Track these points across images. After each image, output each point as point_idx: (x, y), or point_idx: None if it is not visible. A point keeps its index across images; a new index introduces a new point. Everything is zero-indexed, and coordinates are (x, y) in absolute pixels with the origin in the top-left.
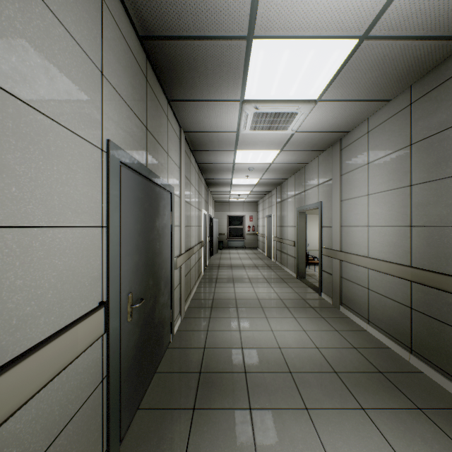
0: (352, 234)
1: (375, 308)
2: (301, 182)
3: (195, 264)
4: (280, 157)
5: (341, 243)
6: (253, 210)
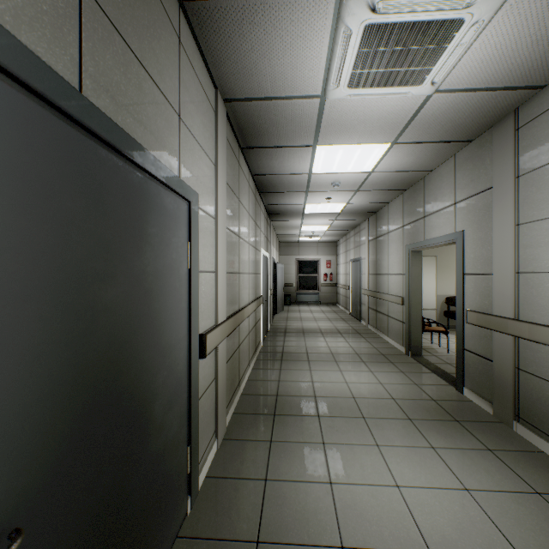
0: None
1: None
2: (417, 204)
3: (248, 333)
4: (389, 158)
5: (517, 304)
6: (330, 252)
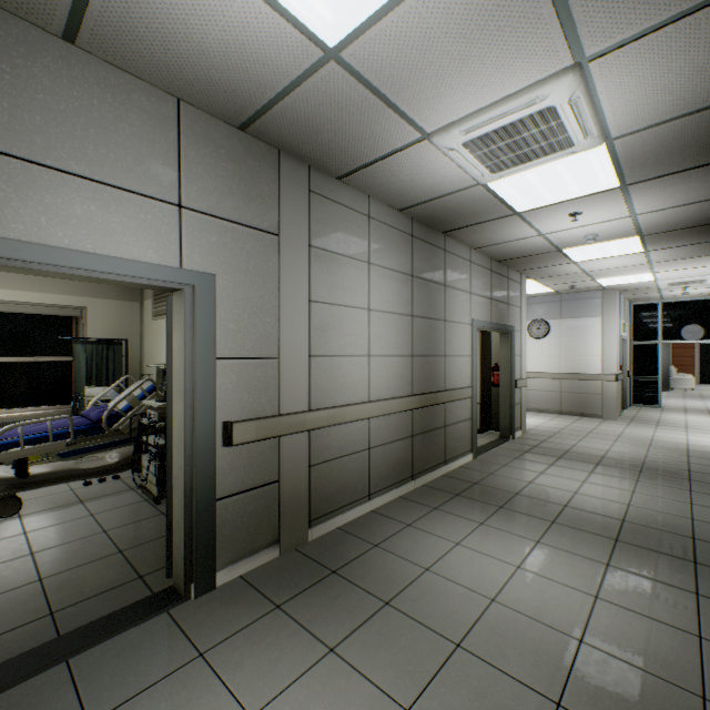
0: (341, 371)
1: (380, 467)
2: None
3: None
4: (247, 5)
5: (310, 392)
6: None
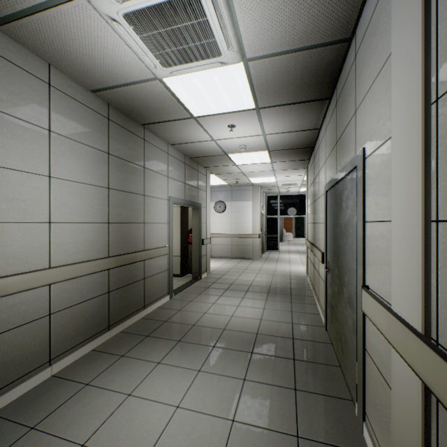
0: (1, 239)
1: (66, 329)
2: None
3: None
4: None
5: None
6: None
